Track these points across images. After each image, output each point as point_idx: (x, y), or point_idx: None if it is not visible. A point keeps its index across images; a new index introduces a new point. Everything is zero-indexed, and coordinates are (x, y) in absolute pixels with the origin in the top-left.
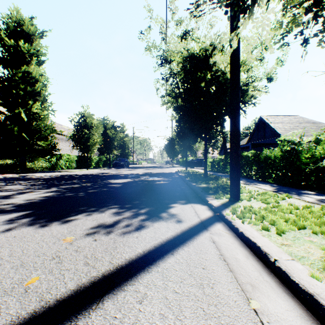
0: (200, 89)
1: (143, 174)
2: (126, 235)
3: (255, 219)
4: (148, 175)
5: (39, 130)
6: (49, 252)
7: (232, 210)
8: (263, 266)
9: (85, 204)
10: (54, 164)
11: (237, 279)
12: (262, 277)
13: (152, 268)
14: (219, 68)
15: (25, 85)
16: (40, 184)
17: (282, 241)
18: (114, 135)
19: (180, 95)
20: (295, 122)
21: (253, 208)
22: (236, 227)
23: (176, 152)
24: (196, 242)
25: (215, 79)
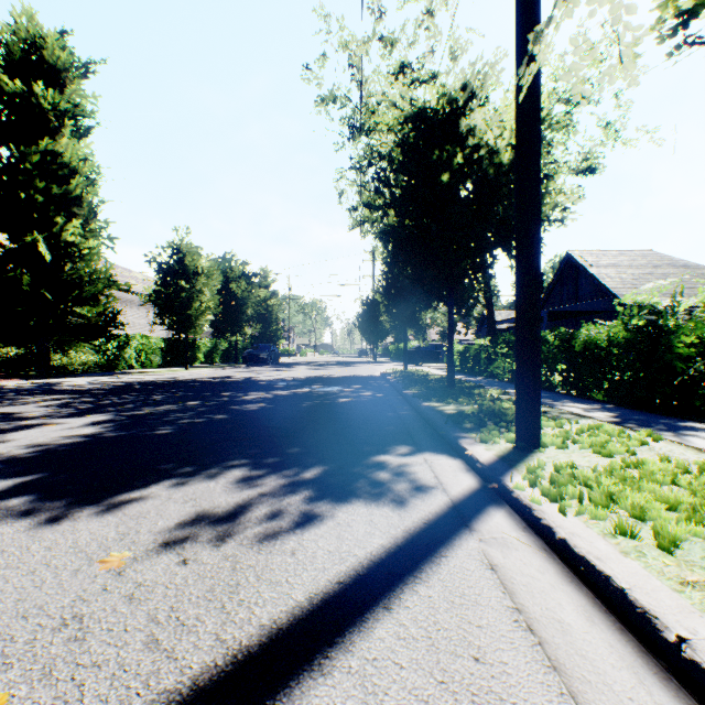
0: (439, 187)
1: (311, 380)
2: (265, 546)
3: (591, 502)
4: (321, 382)
5: (80, 281)
6: (56, 601)
7: (531, 476)
8: (642, 652)
9: (171, 456)
10: (113, 358)
11: (578, 700)
12: (649, 692)
13: (334, 660)
14: (482, 142)
15: (47, 182)
16: (76, 404)
17: (680, 572)
18: (246, 294)
19: (394, 203)
20: (645, 265)
21: (580, 470)
22: (548, 525)
23: (382, 330)
24: (448, 570)
25: (471, 167)
